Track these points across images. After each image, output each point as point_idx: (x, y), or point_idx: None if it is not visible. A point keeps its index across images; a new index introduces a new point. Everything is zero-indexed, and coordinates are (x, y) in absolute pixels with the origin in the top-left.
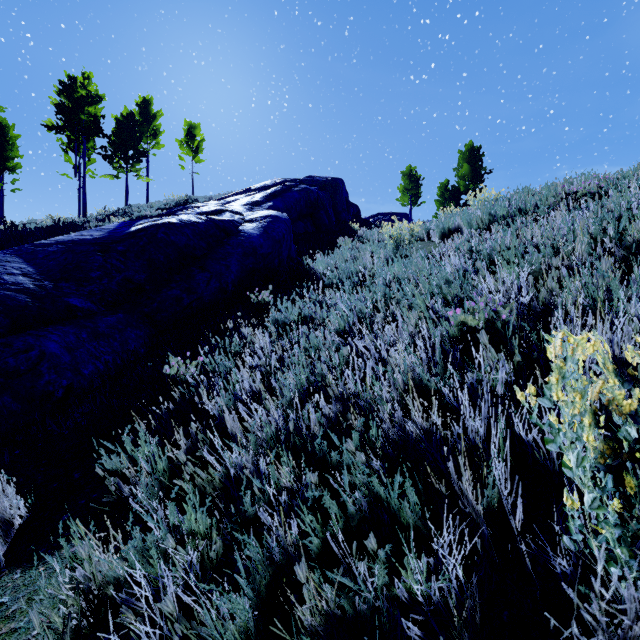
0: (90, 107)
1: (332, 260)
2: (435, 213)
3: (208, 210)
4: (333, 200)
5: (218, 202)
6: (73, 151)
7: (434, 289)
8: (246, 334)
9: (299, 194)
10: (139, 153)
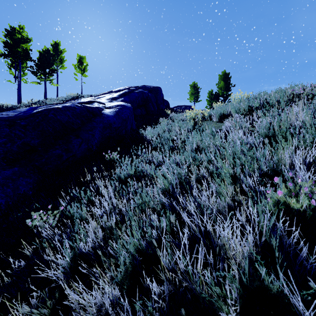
0: (23, 44)
1: (156, 131)
2: (206, 106)
3: (84, 101)
4: (156, 98)
5: (94, 97)
6: (14, 68)
7: (236, 160)
8: (99, 184)
9: (138, 94)
10: (52, 70)
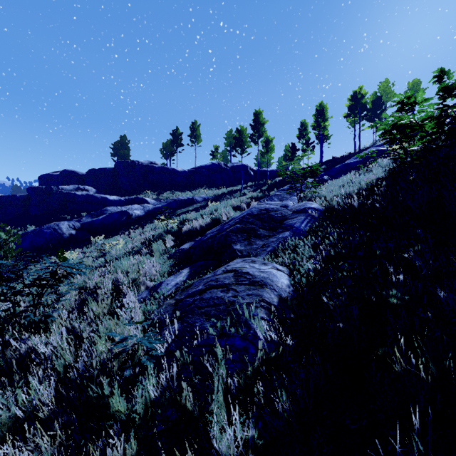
0: (362, 100)
1: None
2: None
3: None
4: None
5: None
6: (352, 122)
7: None
8: None
9: None
10: (383, 110)
